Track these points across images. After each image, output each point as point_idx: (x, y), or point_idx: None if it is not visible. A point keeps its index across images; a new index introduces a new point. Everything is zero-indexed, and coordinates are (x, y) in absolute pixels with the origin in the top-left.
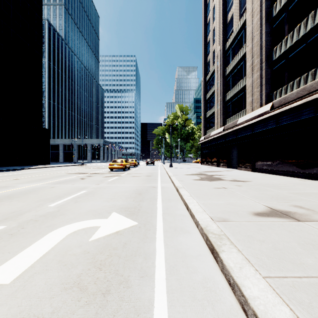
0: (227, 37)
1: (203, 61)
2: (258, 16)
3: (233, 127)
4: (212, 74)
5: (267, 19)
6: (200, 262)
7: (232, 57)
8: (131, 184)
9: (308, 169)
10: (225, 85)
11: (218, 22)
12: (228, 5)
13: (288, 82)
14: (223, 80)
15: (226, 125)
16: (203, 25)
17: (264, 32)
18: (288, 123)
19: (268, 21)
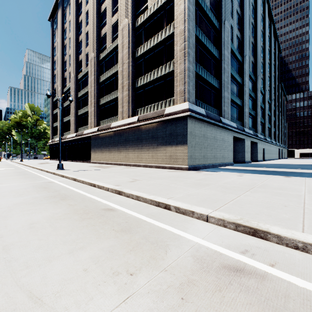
0: (65, 85)
1: (51, 86)
2: (73, 92)
3: (65, 139)
4: (57, 99)
5: (76, 96)
6: (31, 168)
7: (67, 99)
8: (3, 166)
9: (83, 159)
10: (64, 112)
11: (60, 72)
12: (65, 67)
13: (82, 126)
14: (62, 109)
15: (63, 137)
16: (51, 60)
17: (75, 101)
18: (79, 143)
19: (77, 97)
